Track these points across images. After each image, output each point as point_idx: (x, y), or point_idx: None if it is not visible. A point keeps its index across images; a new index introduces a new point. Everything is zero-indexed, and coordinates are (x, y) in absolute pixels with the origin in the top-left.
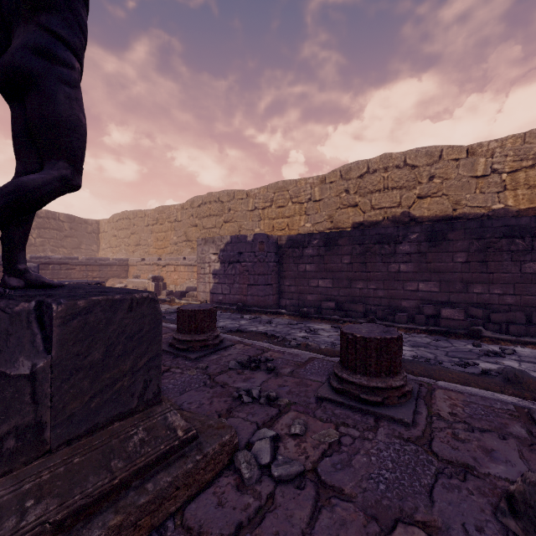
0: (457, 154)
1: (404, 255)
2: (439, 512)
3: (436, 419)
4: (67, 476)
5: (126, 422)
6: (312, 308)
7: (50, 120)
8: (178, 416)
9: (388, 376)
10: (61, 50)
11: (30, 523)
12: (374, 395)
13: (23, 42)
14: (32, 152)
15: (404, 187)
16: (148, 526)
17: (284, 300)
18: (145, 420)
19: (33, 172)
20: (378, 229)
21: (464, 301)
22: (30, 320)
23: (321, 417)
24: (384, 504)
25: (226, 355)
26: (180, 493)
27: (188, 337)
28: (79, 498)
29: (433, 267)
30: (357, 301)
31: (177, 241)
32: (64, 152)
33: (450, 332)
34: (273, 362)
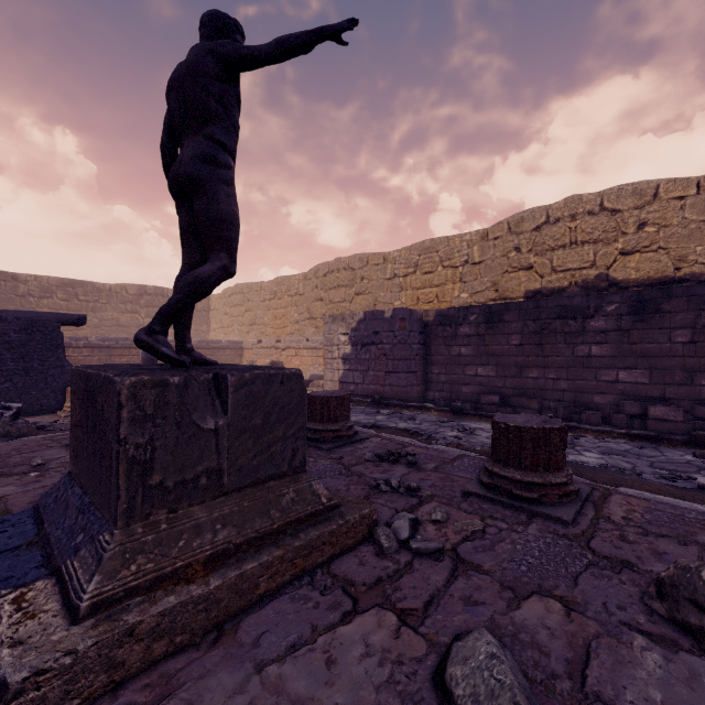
0: (682, 190)
1: (596, 333)
2: (581, 592)
3: (604, 521)
4: (240, 514)
5: (279, 482)
6: (468, 403)
7: (214, 218)
8: (322, 486)
9: (546, 471)
10: (222, 155)
11: (221, 540)
12: (529, 491)
13: (193, 153)
14: (195, 245)
15: (599, 240)
16: (301, 567)
17: (431, 392)
18: (294, 483)
19: (196, 262)
20: (560, 300)
21: (687, 396)
22: (210, 388)
23: (466, 509)
24: (523, 580)
25: (361, 448)
26: (326, 549)
27: (320, 426)
28: (250, 532)
29: (640, 350)
30: (529, 395)
31: (299, 319)
32: (224, 245)
33: (661, 437)
34: (415, 457)
